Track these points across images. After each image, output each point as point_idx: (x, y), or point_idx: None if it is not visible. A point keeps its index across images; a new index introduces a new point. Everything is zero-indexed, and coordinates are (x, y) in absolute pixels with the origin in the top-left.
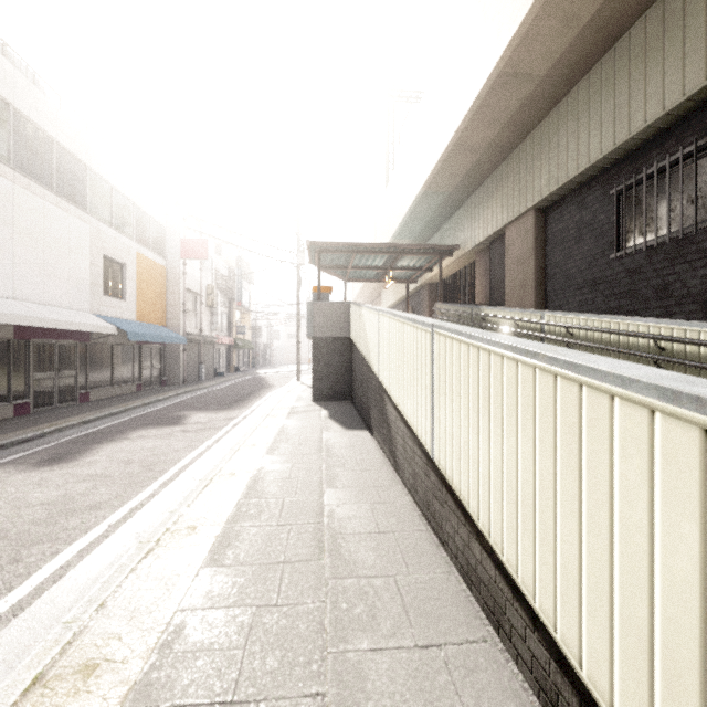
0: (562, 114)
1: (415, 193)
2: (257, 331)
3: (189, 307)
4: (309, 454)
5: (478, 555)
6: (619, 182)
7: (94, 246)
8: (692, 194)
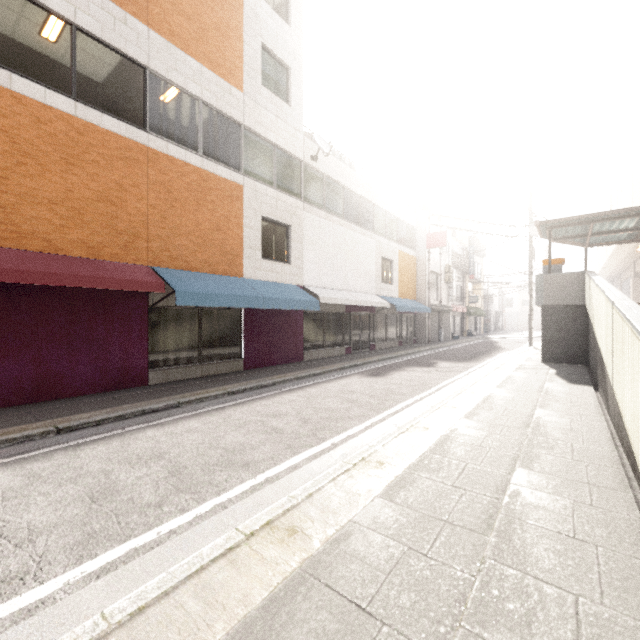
0: None
1: None
2: (489, 299)
3: (431, 284)
4: (529, 392)
5: None
6: None
7: (377, 253)
8: None
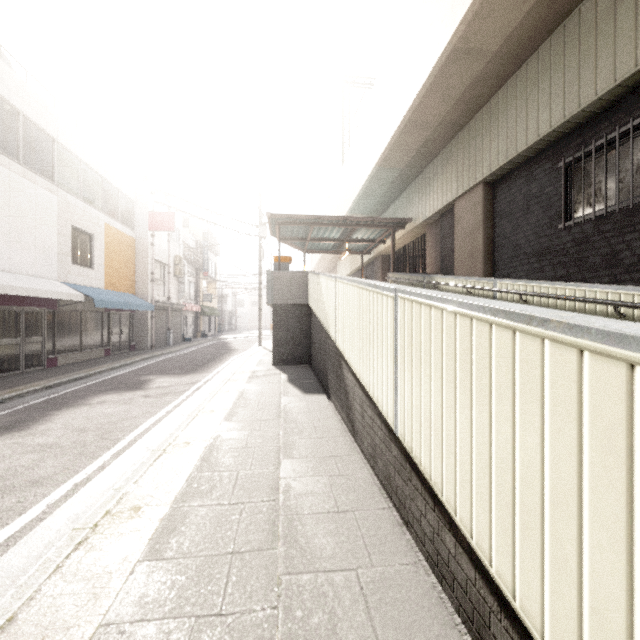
0: (511, 91)
1: (370, 169)
2: (223, 300)
3: (157, 276)
4: (267, 420)
5: (452, 548)
6: (567, 155)
7: (62, 217)
8: (639, 166)
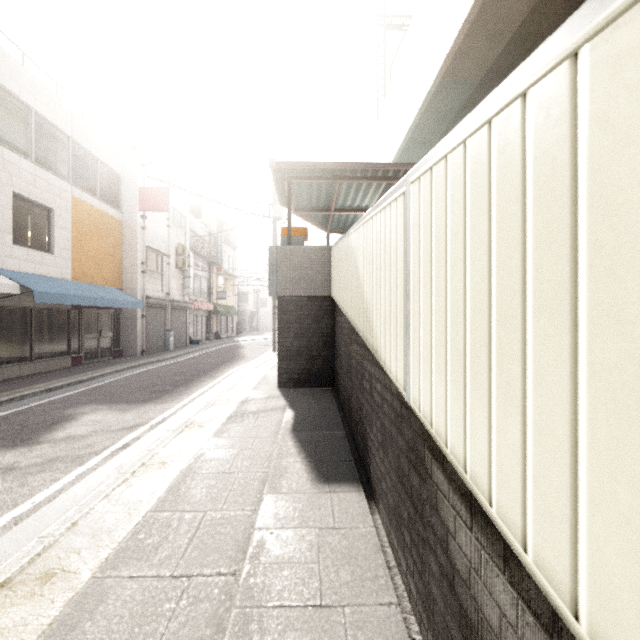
0: None
1: (426, 90)
2: (244, 298)
3: (152, 268)
4: None
5: None
6: None
7: None
8: None
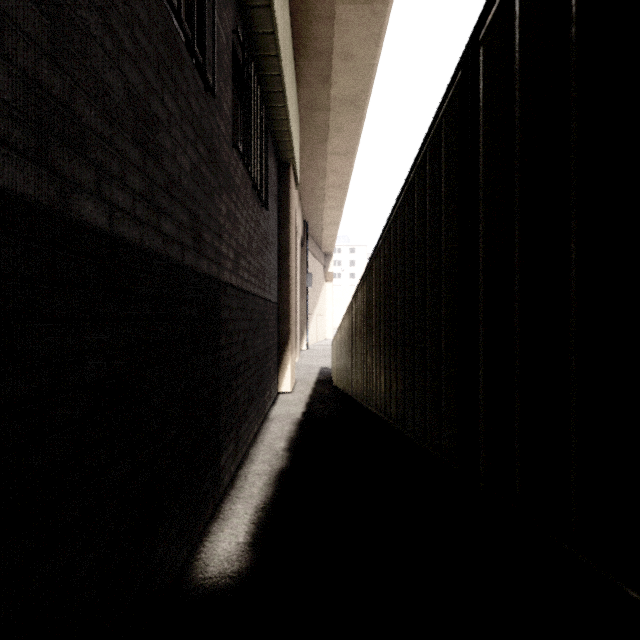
0: None
1: None
2: None
3: None
4: None
5: None
6: None
7: None
8: None
